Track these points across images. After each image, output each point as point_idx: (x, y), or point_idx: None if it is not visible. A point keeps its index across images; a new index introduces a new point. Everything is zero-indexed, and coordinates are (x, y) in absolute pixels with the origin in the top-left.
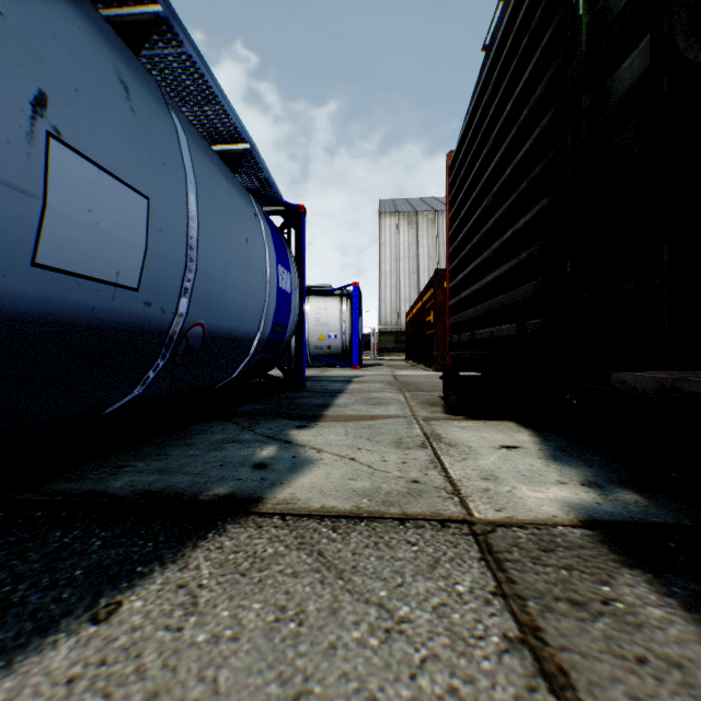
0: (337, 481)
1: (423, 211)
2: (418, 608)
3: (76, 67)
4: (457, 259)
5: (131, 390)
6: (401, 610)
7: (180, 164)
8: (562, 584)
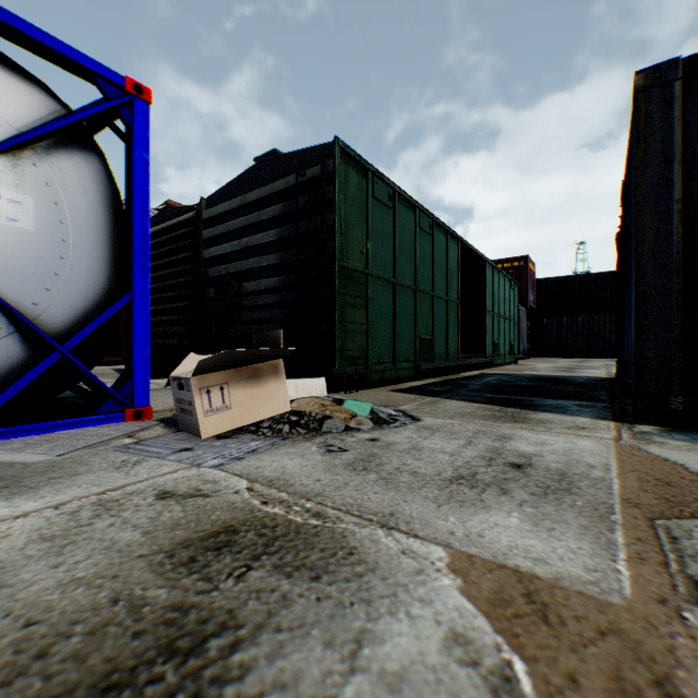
0: None
1: None
2: None
3: None
4: None
5: None
6: None
7: None
8: None
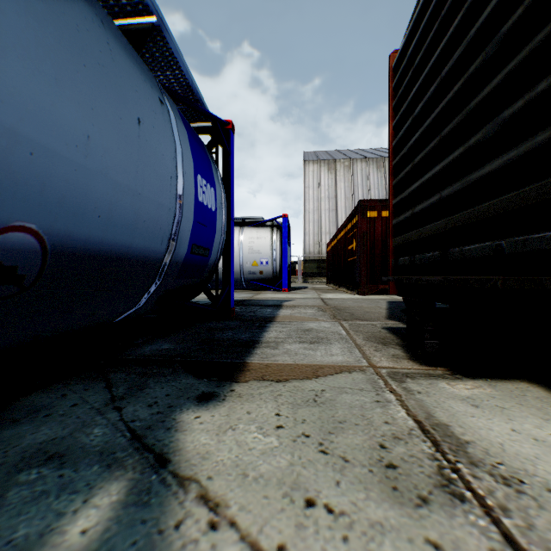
0: None
1: (340, 159)
2: None
3: None
4: (407, 167)
5: None
6: None
7: None
8: None
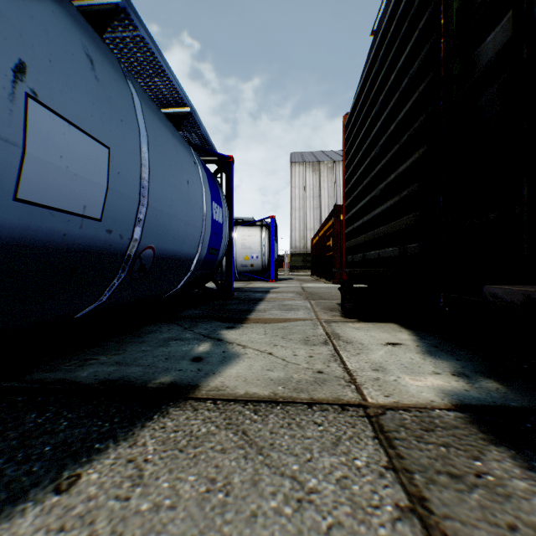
0: (258, 371)
1: (324, 161)
2: (325, 480)
3: (50, 42)
4: (351, 197)
5: (97, 299)
6: (310, 482)
7: (134, 122)
8: (442, 459)
